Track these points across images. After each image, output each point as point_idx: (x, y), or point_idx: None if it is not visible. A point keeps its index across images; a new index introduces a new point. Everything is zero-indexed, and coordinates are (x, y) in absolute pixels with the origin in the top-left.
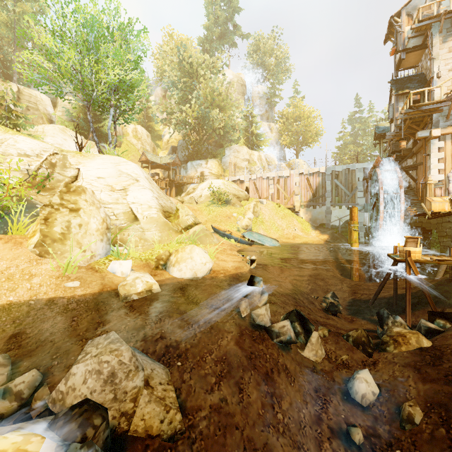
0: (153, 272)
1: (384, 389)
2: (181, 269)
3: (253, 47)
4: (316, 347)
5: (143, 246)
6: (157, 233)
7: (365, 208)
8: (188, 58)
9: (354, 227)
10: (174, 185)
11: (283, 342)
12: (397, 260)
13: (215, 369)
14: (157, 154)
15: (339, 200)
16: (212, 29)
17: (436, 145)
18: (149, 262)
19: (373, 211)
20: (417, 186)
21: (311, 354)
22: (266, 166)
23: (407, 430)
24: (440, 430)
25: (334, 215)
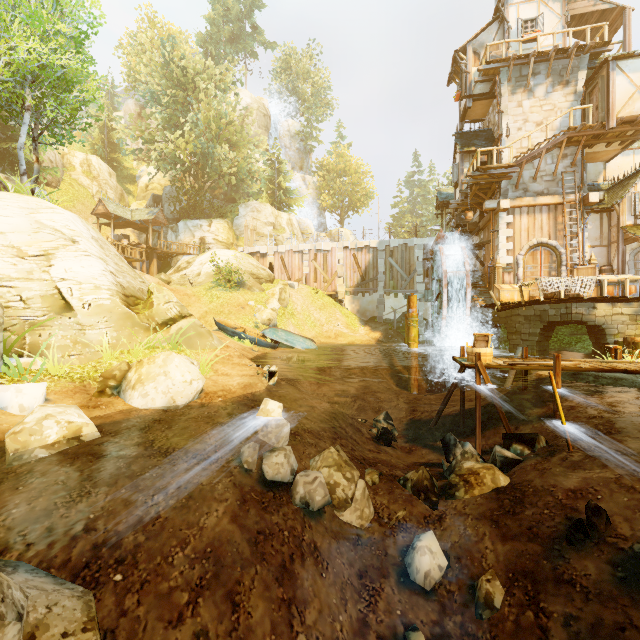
0: (93, 401)
1: (454, 557)
2: (147, 393)
3: (282, 64)
4: (361, 504)
5: (81, 354)
6: (109, 332)
7: (426, 297)
8: (179, 59)
9: (412, 322)
10: (156, 255)
11: (311, 505)
12: (465, 365)
13: (189, 576)
14: (128, 205)
15: (394, 285)
16: (220, 25)
17: (504, 219)
18: (87, 383)
19: (435, 301)
20: (484, 270)
21: (354, 517)
22: (299, 235)
23: (485, 620)
24: (527, 614)
25: (388, 305)
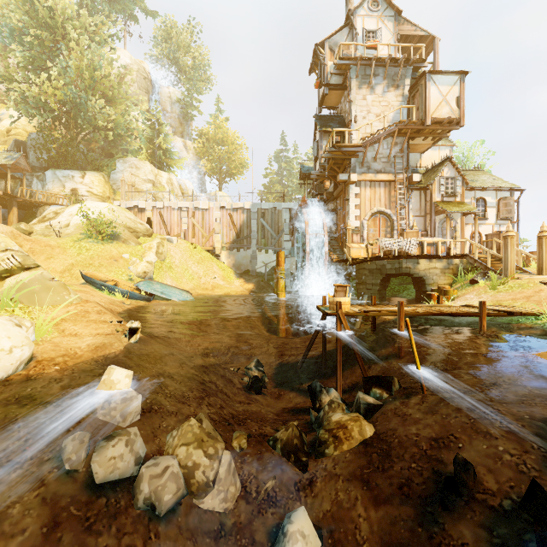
0: None
1: (326, 531)
2: None
3: (163, 33)
4: (225, 484)
5: None
6: None
7: (292, 253)
8: None
9: (281, 274)
10: (16, 204)
11: (158, 509)
12: (328, 314)
13: None
14: None
15: (265, 243)
16: None
17: (353, 190)
18: None
19: (299, 256)
20: (338, 231)
21: (216, 502)
22: (179, 194)
23: None
24: None
25: (260, 260)
